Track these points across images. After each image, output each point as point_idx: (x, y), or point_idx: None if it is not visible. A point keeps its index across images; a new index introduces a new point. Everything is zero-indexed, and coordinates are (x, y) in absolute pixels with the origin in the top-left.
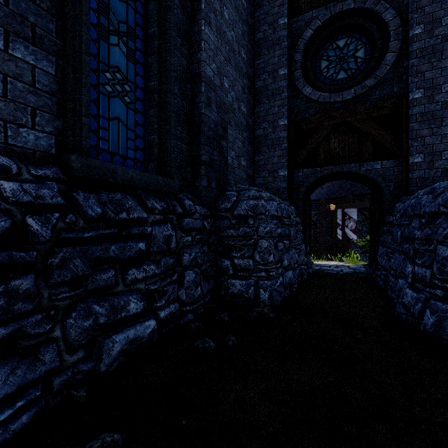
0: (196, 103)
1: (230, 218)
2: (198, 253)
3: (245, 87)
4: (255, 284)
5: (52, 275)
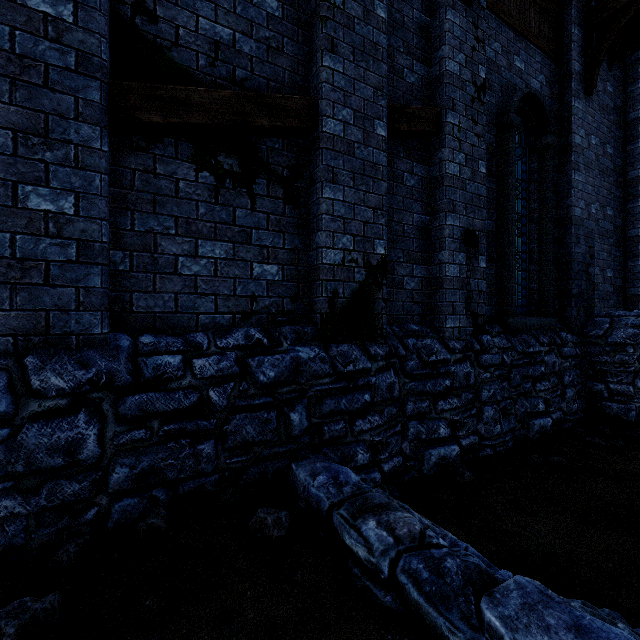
0: (564, 243)
1: (603, 345)
2: (574, 375)
3: (611, 185)
4: (636, 409)
5: (511, 382)
